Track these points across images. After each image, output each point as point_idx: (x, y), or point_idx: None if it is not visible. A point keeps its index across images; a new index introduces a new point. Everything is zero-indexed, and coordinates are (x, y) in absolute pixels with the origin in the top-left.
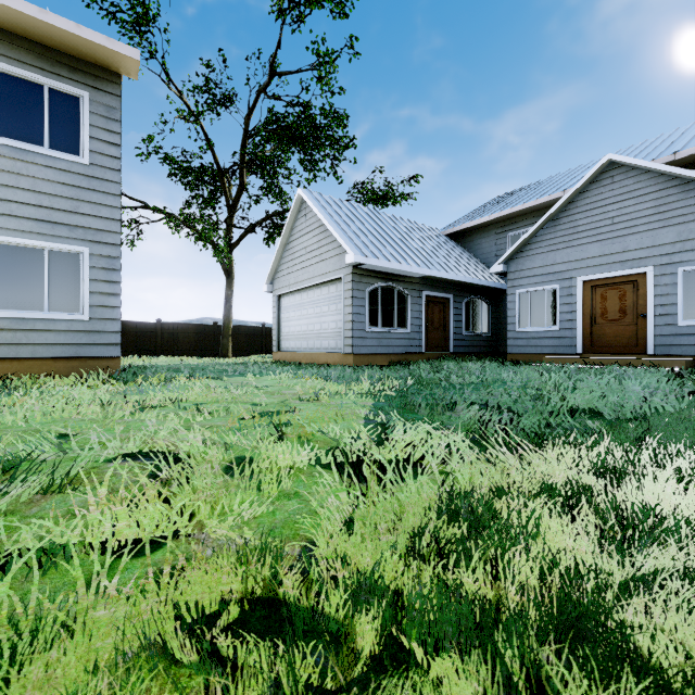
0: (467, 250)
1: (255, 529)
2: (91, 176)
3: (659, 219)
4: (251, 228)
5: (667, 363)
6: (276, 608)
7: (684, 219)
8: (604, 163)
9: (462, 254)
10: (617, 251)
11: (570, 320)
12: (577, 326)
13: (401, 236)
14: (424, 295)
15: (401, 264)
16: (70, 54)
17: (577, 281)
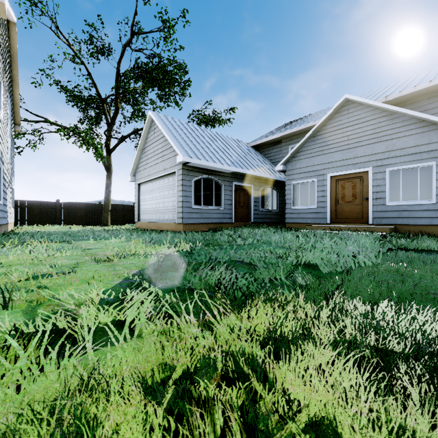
0: (264, 156)
1: None
2: None
3: (375, 137)
4: (122, 138)
5: (379, 229)
6: None
7: (390, 137)
8: (343, 100)
9: (260, 159)
10: (351, 157)
11: (323, 202)
12: (327, 205)
13: (219, 145)
14: (233, 185)
15: (216, 163)
16: None
17: (327, 176)
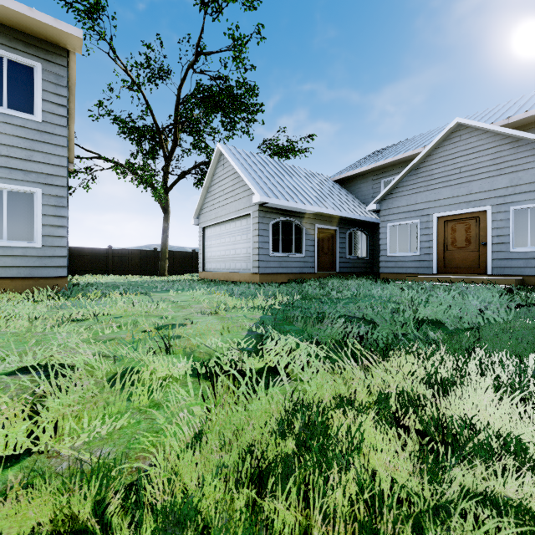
0: (350, 192)
1: (116, 440)
2: (43, 131)
3: (496, 169)
4: (182, 175)
5: (501, 281)
6: (104, 530)
7: (515, 169)
8: (453, 125)
9: (346, 196)
10: (463, 193)
11: (428, 247)
12: (433, 252)
13: (298, 181)
14: (315, 228)
15: (297, 203)
16: (25, 32)
17: (433, 217)
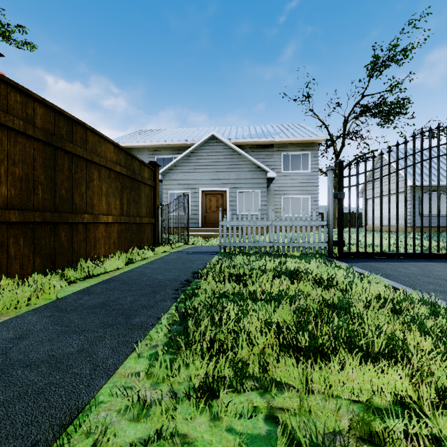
0: None
1: None
2: (311, 175)
3: None
4: None
5: None
6: None
7: None
8: None
9: None
10: None
11: None
12: None
13: None
14: None
15: (443, 181)
16: (306, 143)
17: None
